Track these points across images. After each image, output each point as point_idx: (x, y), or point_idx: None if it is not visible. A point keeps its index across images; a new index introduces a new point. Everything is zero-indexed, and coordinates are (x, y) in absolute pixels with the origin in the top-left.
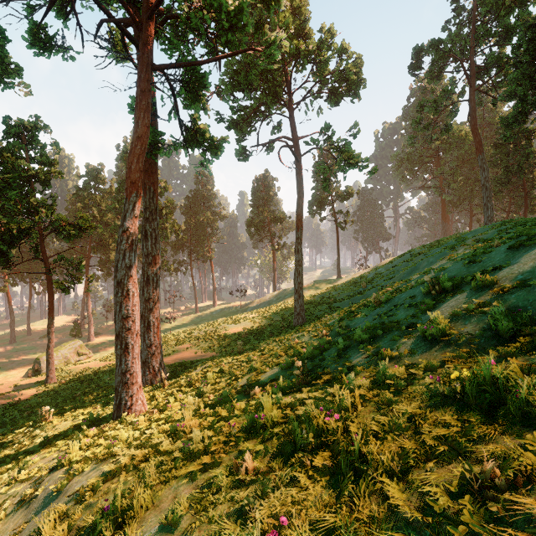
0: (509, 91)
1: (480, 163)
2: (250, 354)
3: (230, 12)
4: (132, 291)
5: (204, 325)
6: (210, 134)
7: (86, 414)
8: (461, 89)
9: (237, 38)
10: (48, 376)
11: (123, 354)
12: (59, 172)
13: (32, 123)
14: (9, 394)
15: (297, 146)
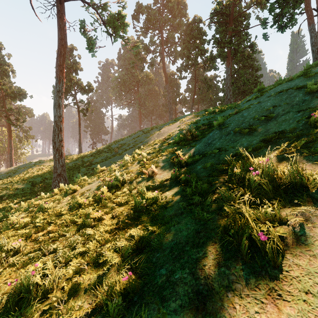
0: (181, 54)
1: (167, 89)
2: None
3: None
4: None
5: None
6: None
7: None
8: (154, 49)
9: None
10: None
11: None
12: None
13: None
14: None
15: None
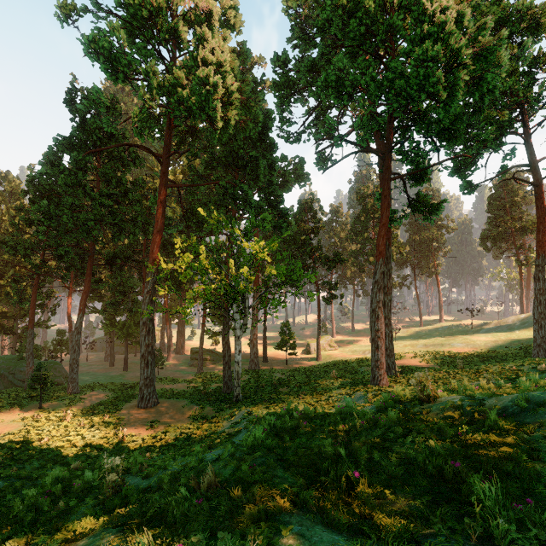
0: None
1: None
2: (466, 370)
3: (446, 124)
4: (380, 315)
5: (428, 340)
6: (431, 204)
7: (354, 380)
8: None
9: (453, 136)
10: (317, 356)
11: (376, 350)
12: (323, 225)
13: (310, 200)
14: (300, 362)
15: (536, 170)
